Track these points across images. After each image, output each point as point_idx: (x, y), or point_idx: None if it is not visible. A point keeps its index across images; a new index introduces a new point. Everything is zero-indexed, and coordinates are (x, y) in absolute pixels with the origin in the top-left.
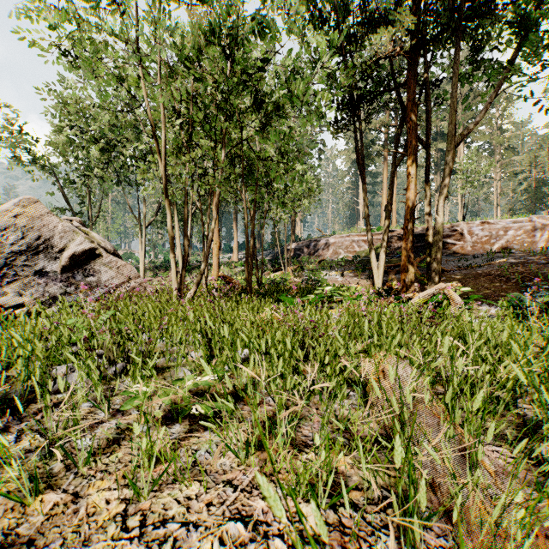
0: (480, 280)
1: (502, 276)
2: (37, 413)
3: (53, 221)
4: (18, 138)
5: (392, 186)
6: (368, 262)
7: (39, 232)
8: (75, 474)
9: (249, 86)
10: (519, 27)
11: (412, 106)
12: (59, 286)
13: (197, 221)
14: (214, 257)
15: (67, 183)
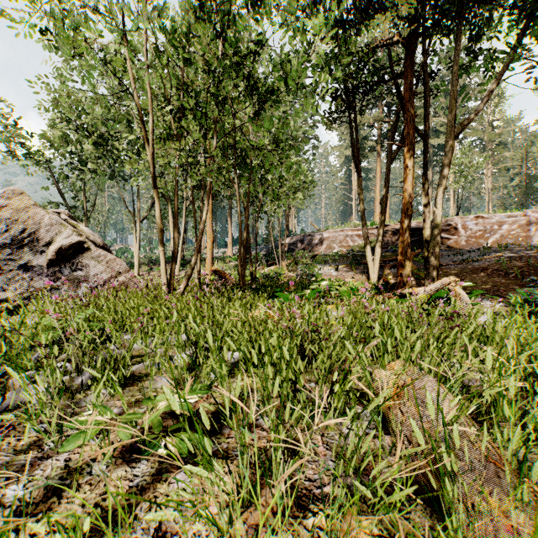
0: (478, 274)
1: (500, 271)
2: None
3: (39, 214)
4: (12, 132)
5: (388, 179)
6: (362, 256)
7: (25, 225)
8: None
9: (241, 68)
10: (521, 13)
11: (409, 97)
12: (45, 280)
13: (192, 216)
14: (207, 252)
15: (61, 177)
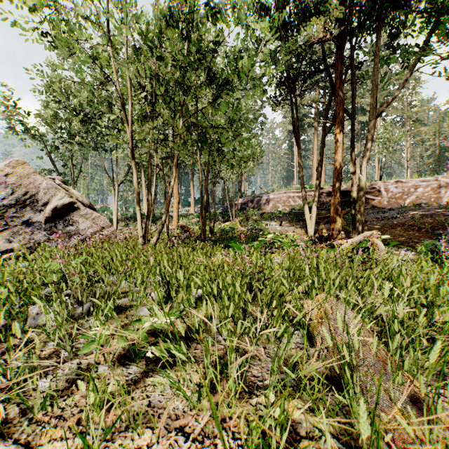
0: (396, 229)
1: (414, 226)
2: (5, 352)
3: (38, 179)
4: (12, 112)
5: (322, 151)
6: (302, 214)
7: (27, 189)
8: (30, 420)
9: (203, 63)
10: (430, 16)
11: (339, 84)
12: (43, 234)
13: (161, 181)
14: (174, 210)
15: (53, 149)
